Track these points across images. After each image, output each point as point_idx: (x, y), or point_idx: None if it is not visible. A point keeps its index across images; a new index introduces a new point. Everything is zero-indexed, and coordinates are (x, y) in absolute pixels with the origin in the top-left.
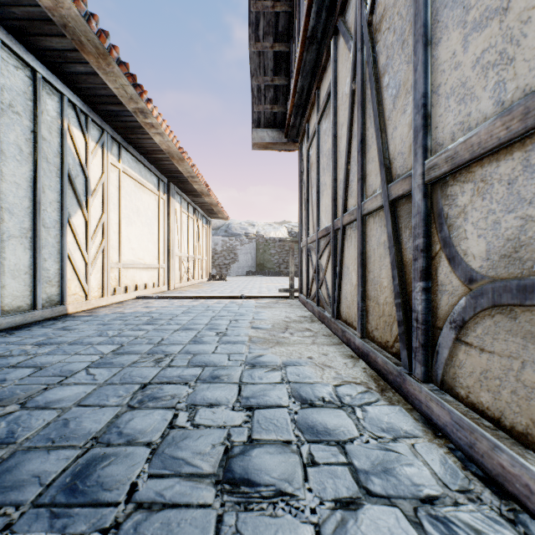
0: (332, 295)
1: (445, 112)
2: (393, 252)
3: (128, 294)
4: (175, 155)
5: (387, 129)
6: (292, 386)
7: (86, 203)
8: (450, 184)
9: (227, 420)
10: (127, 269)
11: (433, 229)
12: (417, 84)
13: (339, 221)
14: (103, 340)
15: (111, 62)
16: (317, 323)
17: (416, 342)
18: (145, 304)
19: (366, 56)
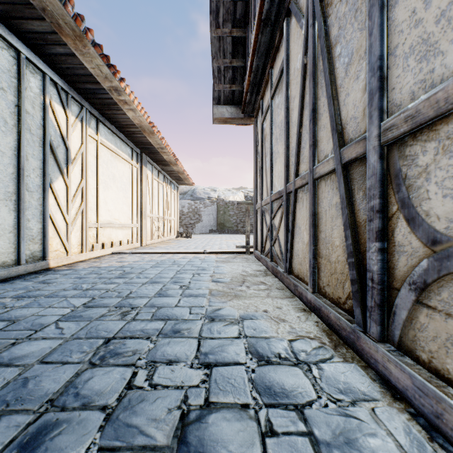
0: (284, 252)
1: (404, 72)
2: (346, 213)
3: (105, 250)
4: (146, 129)
5: (339, 96)
6: (249, 341)
7: (67, 170)
8: (409, 144)
9: (185, 380)
10: (104, 228)
11: (389, 190)
12: (372, 47)
13: (291, 185)
14: (76, 293)
15: (87, 43)
16: (270, 276)
17: (371, 301)
18: (119, 259)
19: (318, 30)
